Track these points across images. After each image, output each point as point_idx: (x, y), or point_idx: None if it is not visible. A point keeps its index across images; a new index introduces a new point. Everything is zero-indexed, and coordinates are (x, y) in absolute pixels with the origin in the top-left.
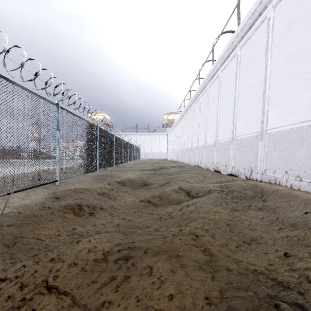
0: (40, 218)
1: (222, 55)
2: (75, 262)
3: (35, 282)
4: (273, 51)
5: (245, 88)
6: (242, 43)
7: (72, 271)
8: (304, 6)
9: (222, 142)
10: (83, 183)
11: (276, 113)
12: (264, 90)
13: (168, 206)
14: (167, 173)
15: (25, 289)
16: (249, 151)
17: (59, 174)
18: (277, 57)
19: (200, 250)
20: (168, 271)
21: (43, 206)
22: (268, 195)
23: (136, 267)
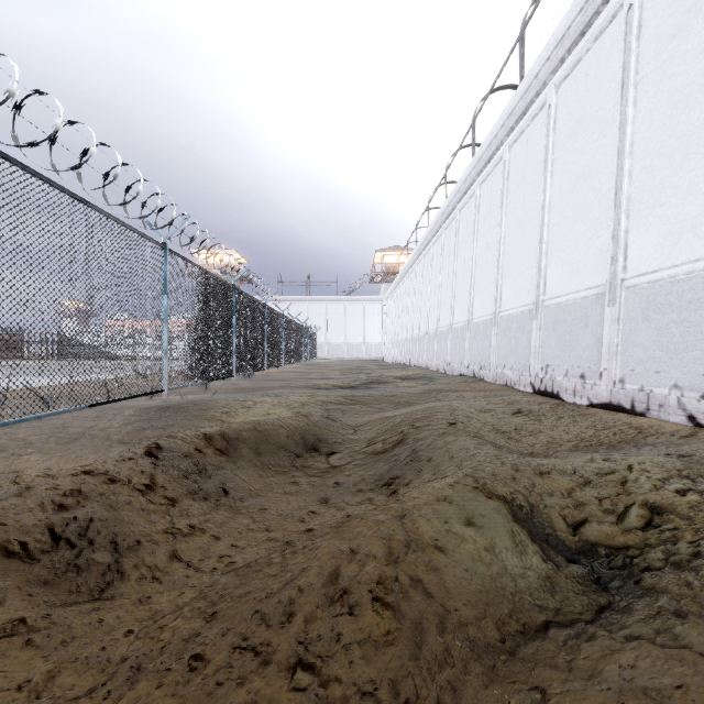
0: None
1: (564, 28)
2: None
3: None
4: None
5: (668, 104)
6: None
7: None
8: None
9: (566, 302)
10: (68, 448)
11: None
12: None
13: None
14: (390, 399)
15: None
16: None
17: None
18: None
19: None
20: None
21: None
22: None
23: None
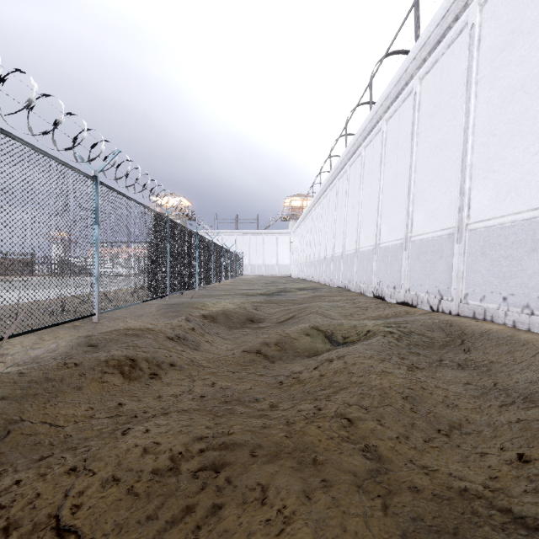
0: (59, 385)
1: (388, 92)
2: (116, 475)
3: (34, 518)
4: (480, 84)
5: (428, 150)
6: (424, 70)
7: (109, 496)
8: (538, 0)
9: (388, 246)
10: (142, 319)
11: (486, 194)
12: (464, 152)
13: (294, 361)
14: (290, 301)
15: (12, 535)
16: (436, 261)
17: (98, 302)
18: (488, 94)
19: (358, 449)
20: (298, 497)
21: (66, 361)
22: (473, 341)
23: (234, 486)
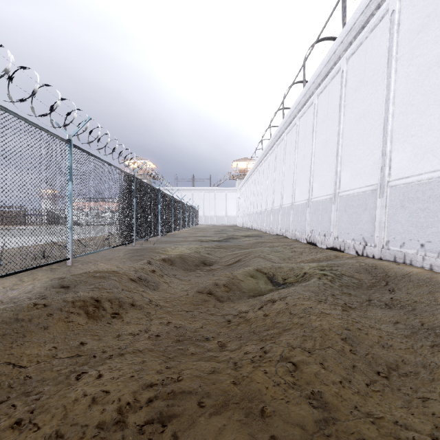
0: (27, 325)
1: (319, 71)
2: (60, 431)
3: None
4: (399, 61)
5: (354, 119)
6: (350, 51)
7: None
8: None
9: (319, 200)
10: (111, 262)
11: (405, 155)
12: (385, 120)
13: (241, 301)
14: (237, 246)
15: None
16: (361, 213)
17: (72, 248)
18: (406, 70)
19: (305, 397)
20: None
21: (36, 302)
22: (396, 282)
23: None
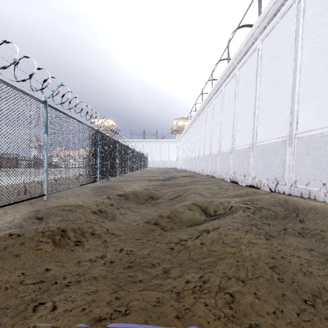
0: (1, 253)
1: (240, 50)
2: None
3: None
4: (304, 40)
5: (268, 86)
6: (264, 34)
7: None
8: None
9: (240, 149)
10: (79, 197)
11: (309, 113)
12: (293, 86)
13: (181, 230)
14: (177, 184)
15: None
16: (274, 159)
17: (47, 186)
18: (310, 46)
19: None
20: None
21: (12, 233)
22: (305, 214)
23: None
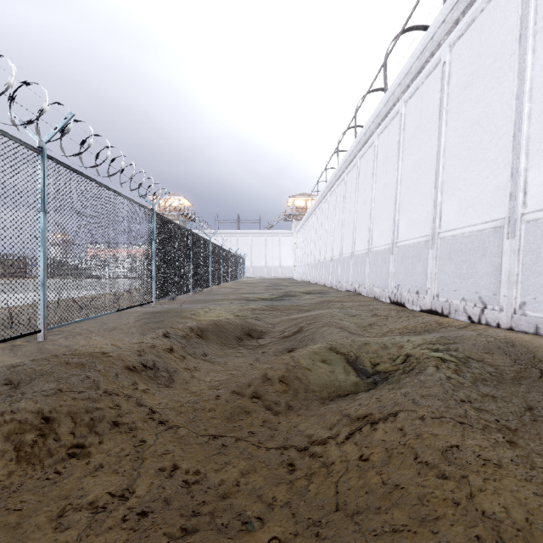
0: None
1: (408, 67)
2: None
3: None
4: (539, 35)
5: (462, 129)
6: (456, 34)
7: None
8: None
9: (409, 244)
10: (112, 334)
11: None
12: (516, 124)
13: (309, 411)
14: (296, 307)
15: None
16: (476, 261)
17: (45, 315)
18: None
19: None
20: None
21: None
22: None
23: None
